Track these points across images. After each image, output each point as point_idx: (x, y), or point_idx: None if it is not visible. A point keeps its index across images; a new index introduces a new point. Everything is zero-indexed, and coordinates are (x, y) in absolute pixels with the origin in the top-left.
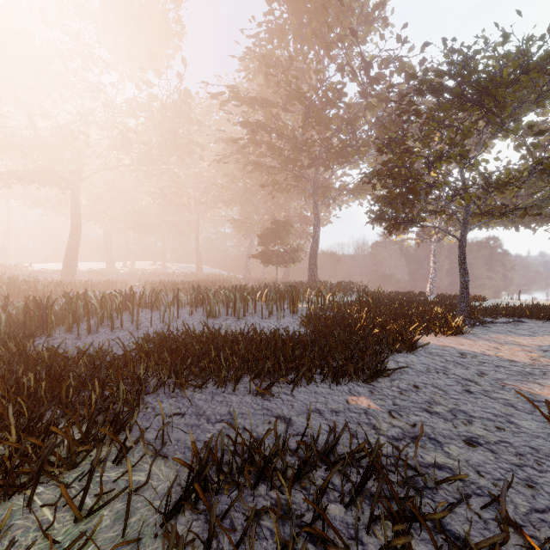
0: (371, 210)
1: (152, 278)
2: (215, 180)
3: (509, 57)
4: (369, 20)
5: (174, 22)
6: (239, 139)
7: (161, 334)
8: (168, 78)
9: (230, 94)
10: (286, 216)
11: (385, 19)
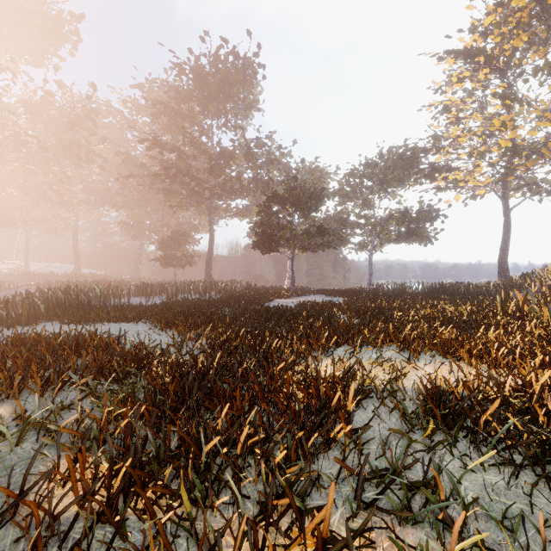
0: (254, 243)
1: (24, 279)
2: (104, 183)
3: (306, 190)
4: (249, 106)
5: (70, 32)
6: (159, 174)
7: (167, 302)
8: (71, 92)
9: (124, 106)
10: (178, 224)
11: (259, 110)
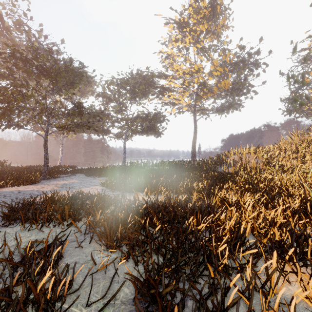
0: None
1: None
2: None
3: (61, 61)
4: None
5: None
6: None
7: None
8: None
9: None
10: None
11: None
